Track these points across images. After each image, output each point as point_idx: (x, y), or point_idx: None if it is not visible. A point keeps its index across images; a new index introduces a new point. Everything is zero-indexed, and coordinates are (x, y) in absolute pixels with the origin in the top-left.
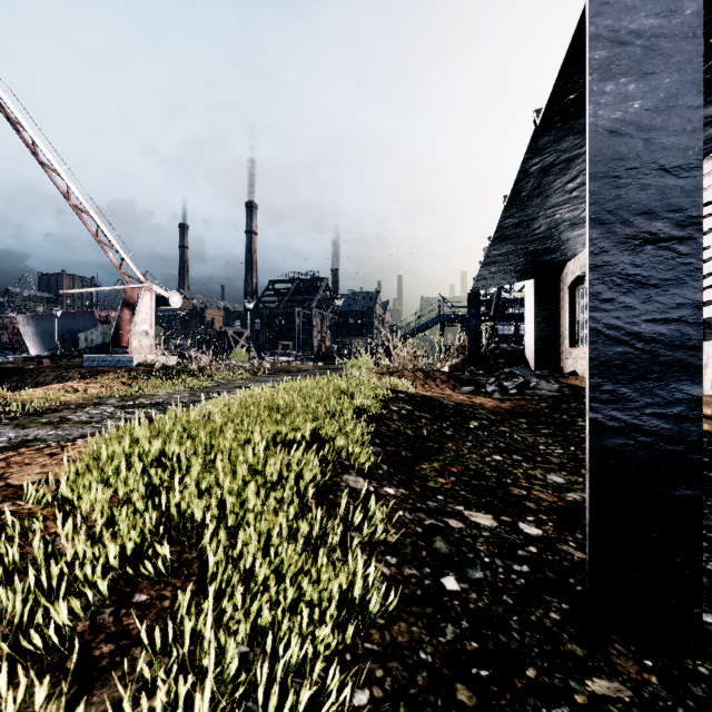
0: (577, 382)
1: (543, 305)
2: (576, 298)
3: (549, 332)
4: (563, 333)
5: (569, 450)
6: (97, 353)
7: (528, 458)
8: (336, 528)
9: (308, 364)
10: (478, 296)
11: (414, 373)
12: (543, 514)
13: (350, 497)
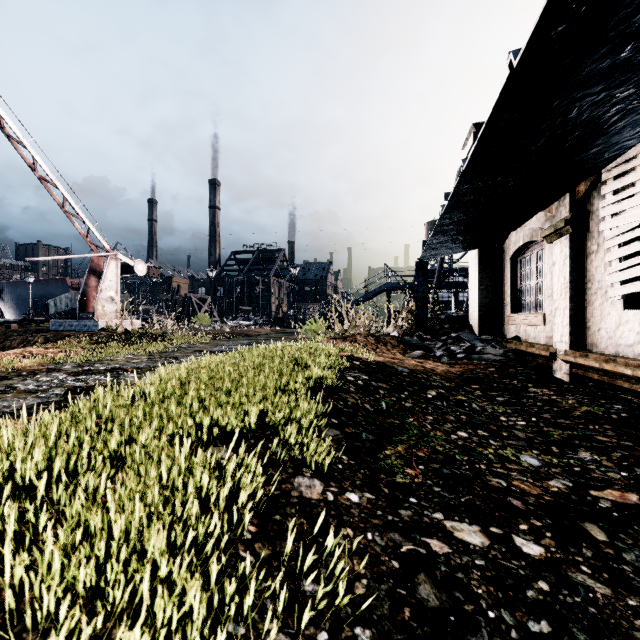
0: (522, 347)
1: (486, 273)
2: (518, 267)
3: (491, 299)
4: (505, 300)
5: (530, 421)
6: (66, 317)
7: (494, 434)
8: (283, 579)
9: (266, 328)
10: (426, 265)
11: (366, 338)
12: (535, 518)
13: (304, 516)
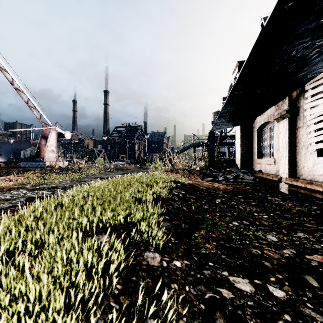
0: (263, 175)
1: (244, 138)
2: (261, 135)
3: (247, 151)
4: (254, 151)
5: (270, 215)
6: (29, 160)
7: (252, 223)
8: (136, 320)
9: (132, 165)
10: (214, 133)
11: (183, 171)
12: (278, 273)
13: (149, 277)
